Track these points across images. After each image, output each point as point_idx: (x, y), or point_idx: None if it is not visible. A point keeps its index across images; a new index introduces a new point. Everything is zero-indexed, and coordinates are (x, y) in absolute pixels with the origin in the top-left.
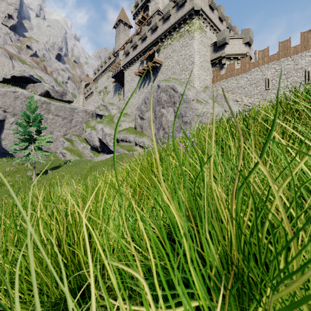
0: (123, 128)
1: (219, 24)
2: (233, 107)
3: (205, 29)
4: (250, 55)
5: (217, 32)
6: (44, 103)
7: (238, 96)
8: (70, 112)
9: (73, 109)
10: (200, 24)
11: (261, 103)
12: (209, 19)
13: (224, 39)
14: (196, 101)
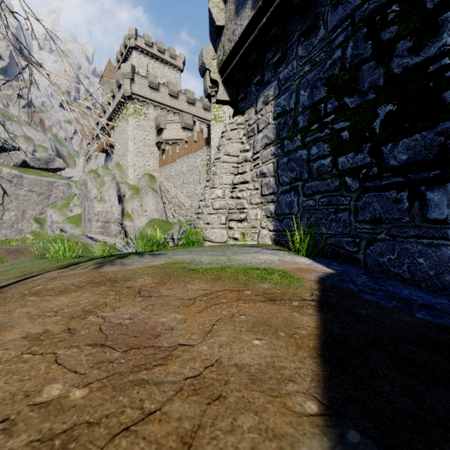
0: (74, 214)
1: (172, 100)
2: (149, 201)
3: (146, 111)
4: (194, 139)
5: (170, 110)
6: (16, 177)
7: (170, 186)
8: (48, 186)
9: (52, 182)
10: (136, 108)
11: (180, 197)
12: (150, 100)
13: (159, 124)
14: (99, 199)
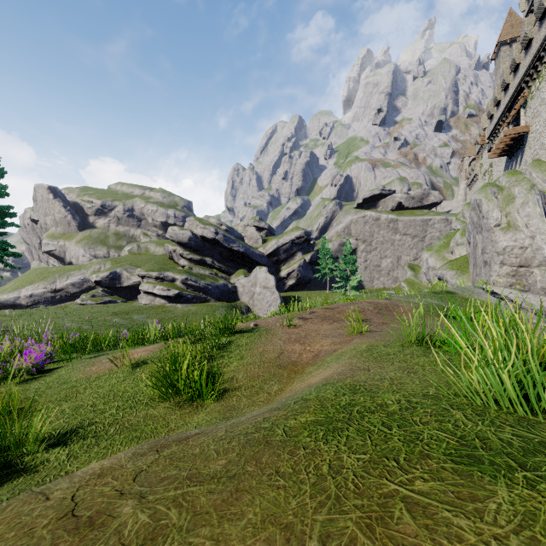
0: (455, 256)
1: None
2: None
3: None
4: None
5: None
6: (391, 222)
7: None
8: (422, 226)
9: (426, 221)
10: None
11: None
12: None
13: None
14: (503, 227)
